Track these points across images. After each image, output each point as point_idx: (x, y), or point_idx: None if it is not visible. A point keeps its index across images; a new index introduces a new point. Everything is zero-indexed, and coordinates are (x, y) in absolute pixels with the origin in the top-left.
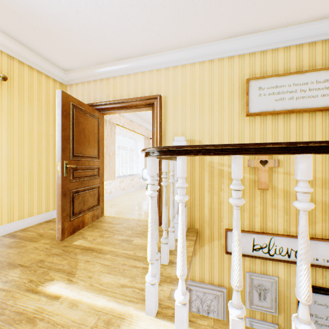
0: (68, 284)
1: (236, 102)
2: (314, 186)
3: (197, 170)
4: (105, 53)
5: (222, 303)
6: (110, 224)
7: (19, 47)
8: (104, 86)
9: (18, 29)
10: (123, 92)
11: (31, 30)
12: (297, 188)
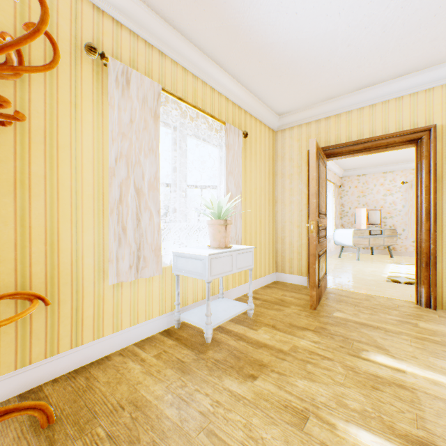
0: (394, 359)
1: None
2: None
3: None
4: (346, 85)
5: None
6: (352, 299)
7: (252, 99)
8: (331, 125)
9: (264, 81)
10: (362, 129)
11: (276, 79)
12: None
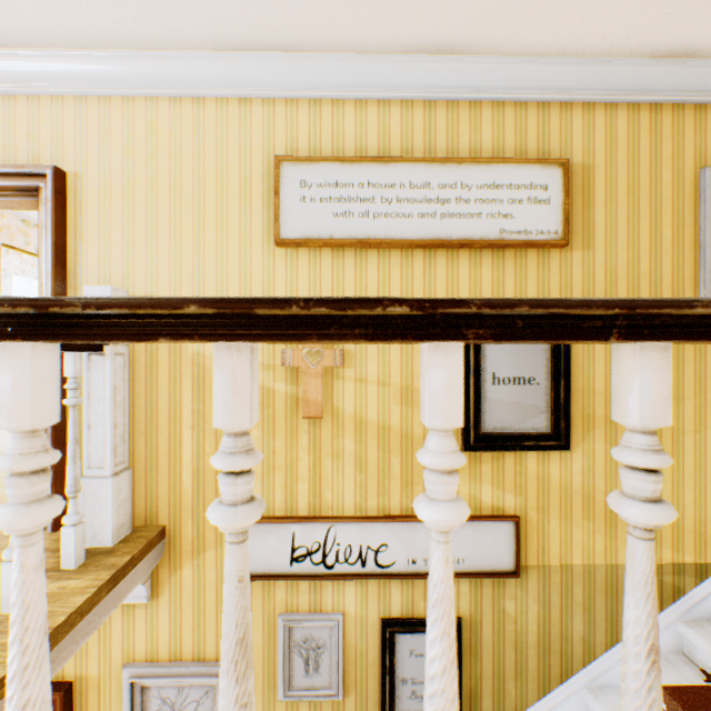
0: None
1: (257, 211)
2: (411, 406)
3: (164, 376)
4: None
5: None
6: None
7: None
8: None
9: None
10: None
11: None
12: None
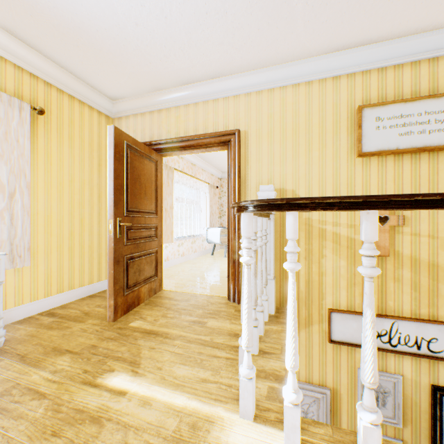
0: (133, 376)
1: (343, 138)
2: None
3: None
4: (166, 76)
5: (325, 409)
6: (173, 301)
7: (58, 70)
8: (163, 118)
9: (59, 47)
10: (188, 126)
11: (75, 48)
12: None
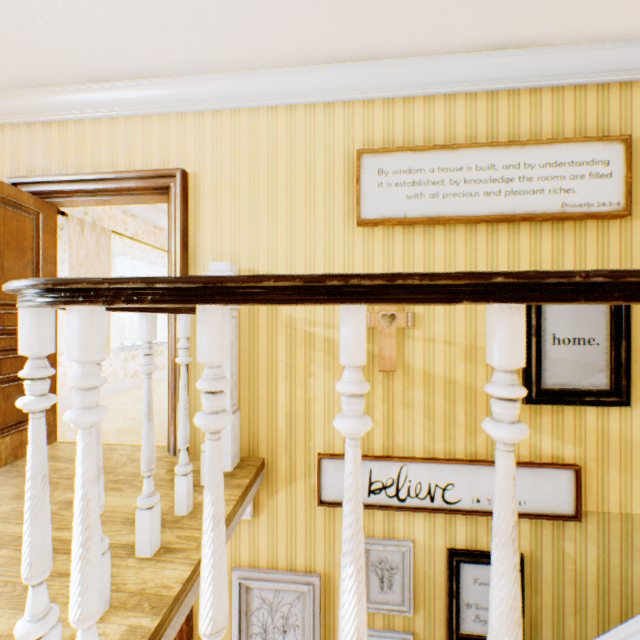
0: None
1: (339, 196)
2: (474, 363)
3: (263, 335)
4: (44, 60)
5: (312, 608)
6: (61, 463)
7: None
8: (55, 138)
9: None
10: (100, 156)
11: None
12: (338, 386)
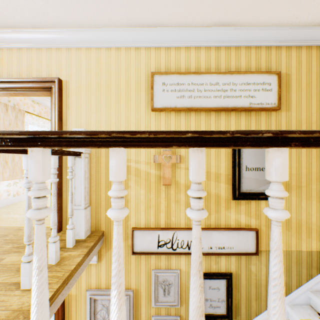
0: None
1: (143, 96)
2: (209, 180)
3: (103, 167)
4: None
5: (129, 307)
6: None
7: None
8: None
9: None
10: (12, 69)
11: None
12: (109, 192)
